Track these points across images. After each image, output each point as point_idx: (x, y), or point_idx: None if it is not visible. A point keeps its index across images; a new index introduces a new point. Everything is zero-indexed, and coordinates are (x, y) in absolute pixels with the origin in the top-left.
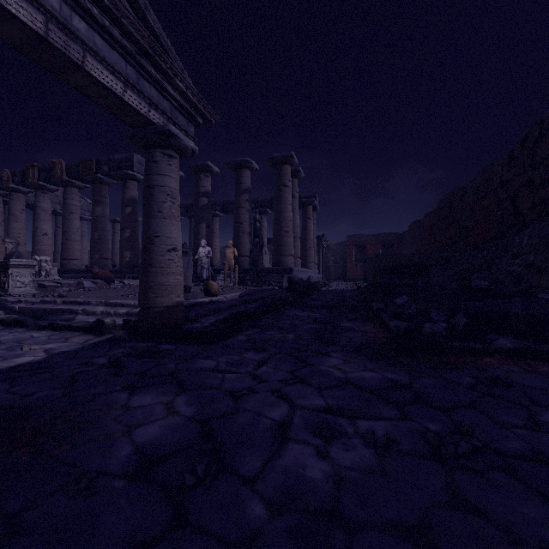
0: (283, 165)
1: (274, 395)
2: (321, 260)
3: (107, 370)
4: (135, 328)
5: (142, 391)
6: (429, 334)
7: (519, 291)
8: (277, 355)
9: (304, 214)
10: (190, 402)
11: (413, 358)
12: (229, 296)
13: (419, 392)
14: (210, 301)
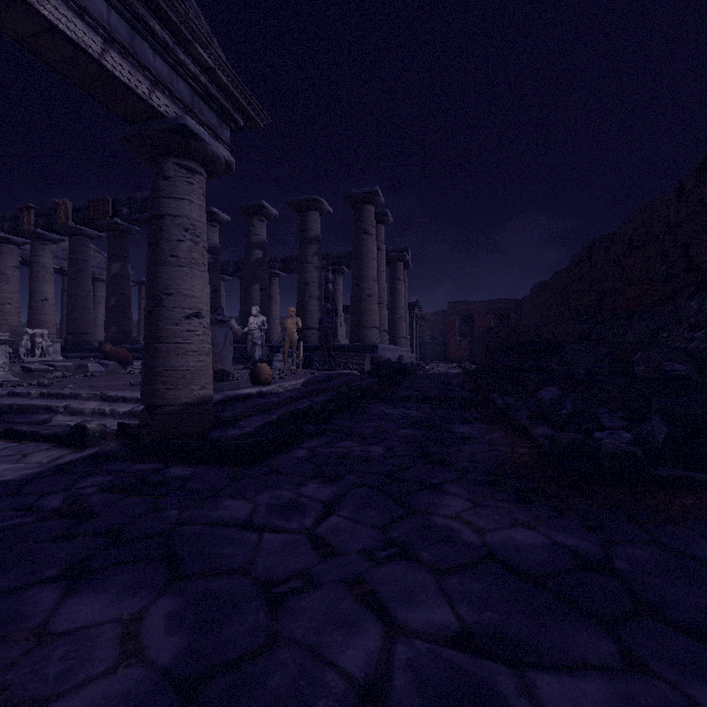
0: (364, 205)
1: (352, 595)
2: (414, 334)
3: (57, 523)
4: (136, 437)
5: (93, 583)
6: (614, 456)
7: (704, 377)
8: (357, 489)
9: (393, 273)
10: (177, 618)
11: (591, 499)
12: (287, 385)
13: (635, 584)
14: (259, 393)
